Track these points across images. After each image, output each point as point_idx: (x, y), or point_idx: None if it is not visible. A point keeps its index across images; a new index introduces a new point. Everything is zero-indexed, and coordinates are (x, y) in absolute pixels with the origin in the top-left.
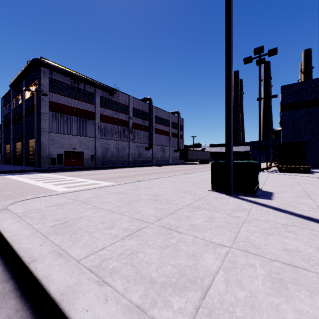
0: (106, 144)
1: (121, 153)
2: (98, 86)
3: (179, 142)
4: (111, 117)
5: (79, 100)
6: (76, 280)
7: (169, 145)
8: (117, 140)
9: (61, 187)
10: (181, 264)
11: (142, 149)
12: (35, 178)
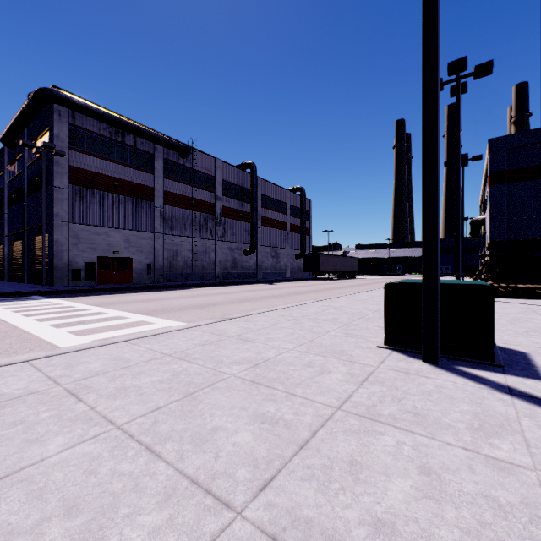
0: (175, 245)
1: (201, 261)
2: (160, 141)
3: (303, 241)
4: (183, 196)
5: (125, 166)
6: None
7: (287, 246)
8: (194, 238)
9: (65, 331)
10: None
11: (238, 253)
12: (28, 310)
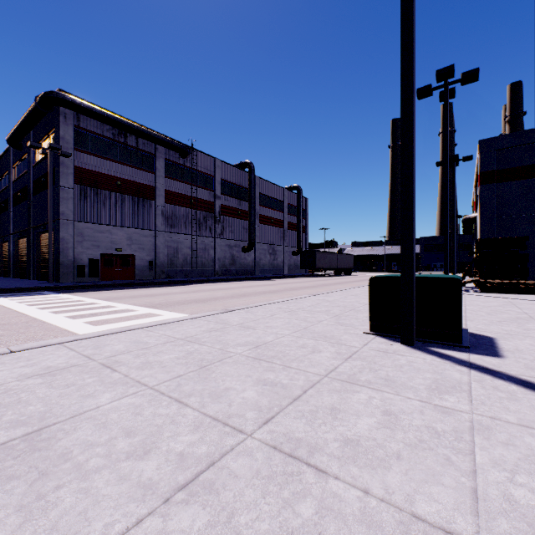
0: (175, 242)
1: (201, 258)
2: (161, 142)
3: (300, 238)
4: (183, 195)
5: (127, 166)
6: None
7: (284, 243)
8: (194, 235)
9: (81, 322)
10: None
11: (237, 250)
12: (41, 304)
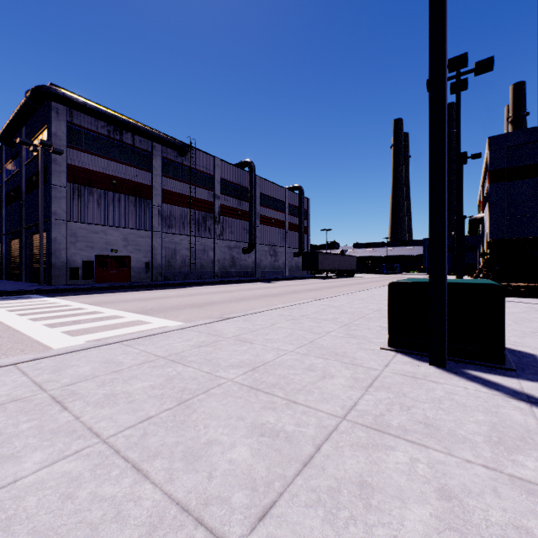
0: (173, 243)
1: (200, 259)
2: (159, 140)
3: (301, 239)
4: (182, 195)
5: (123, 164)
6: None
7: (285, 244)
8: (192, 236)
9: (58, 331)
10: None
11: (237, 251)
12: (23, 309)
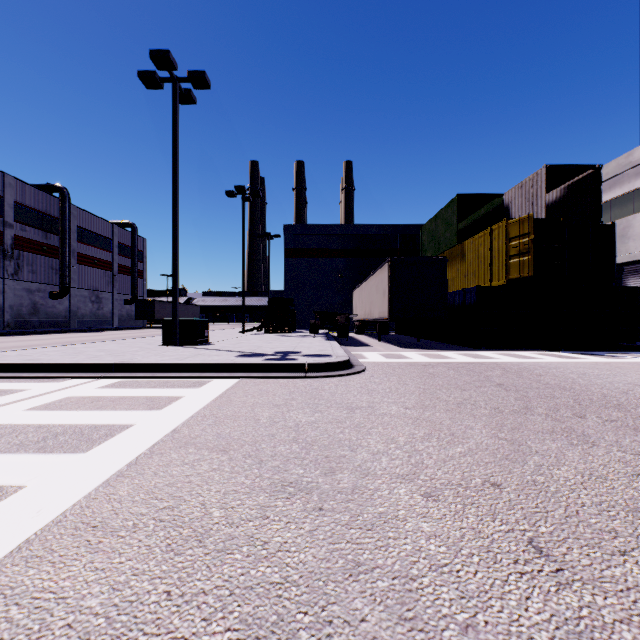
0: None
1: None
2: None
3: (135, 285)
4: None
5: None
6: (76, 361)
7: (113, 290)
8: None
9: None
10: (125, 358)
11: (41, 296)
12: None
